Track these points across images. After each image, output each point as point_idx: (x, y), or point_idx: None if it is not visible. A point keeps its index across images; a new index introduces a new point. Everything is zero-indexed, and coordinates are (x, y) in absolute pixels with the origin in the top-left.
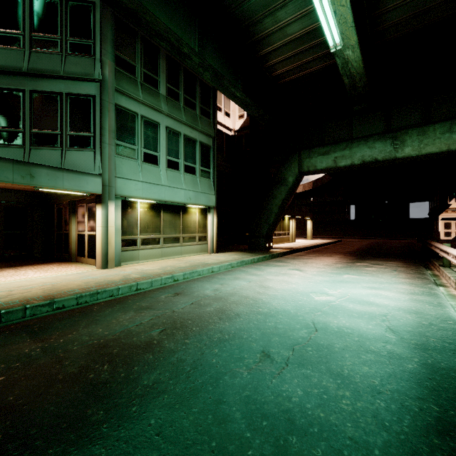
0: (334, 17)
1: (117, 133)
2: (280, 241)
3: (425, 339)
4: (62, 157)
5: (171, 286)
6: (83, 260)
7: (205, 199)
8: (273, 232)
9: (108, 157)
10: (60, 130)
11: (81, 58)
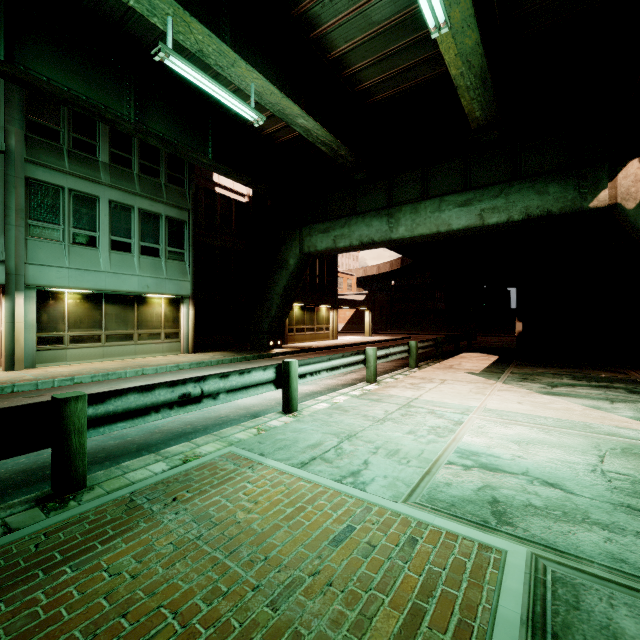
0: (232, 96)
1: (32, 212)
2: (311, 339)
3: (183, 426)
4: None
5: (53, 388)
6: None
7: (174, 287)
8: (281, 327)
9: (15, 240)
10: None
11: None
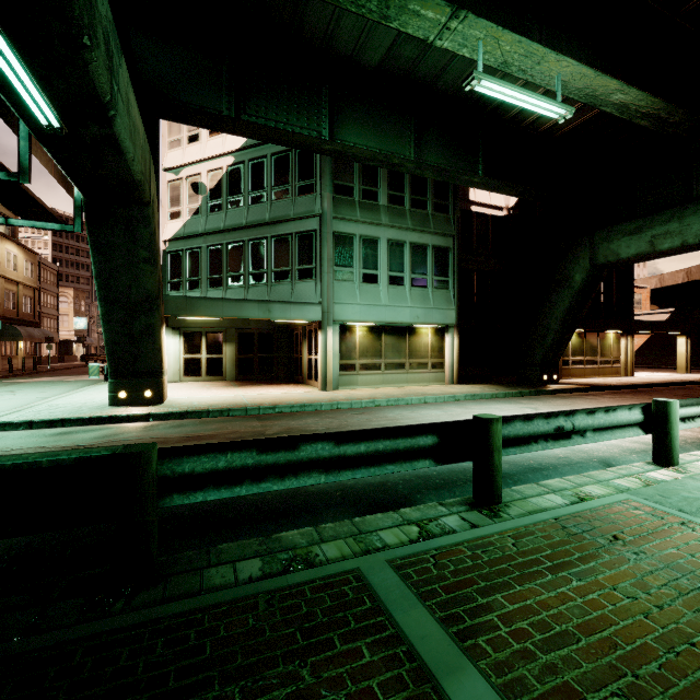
0: (539, 98)
1: (336, 260)
2: (593, 374)
3: (524, 460)
4: (292, 290)
5: (365, 408)
6: (311, 383)
7: (440, 317)
8: (557, 359)
9: (327, 285)
10: (291, 266)
11: (306, 197)
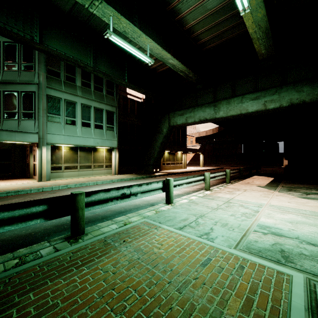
0: (139, 51)
1: (49, 110)
2: (173, 168)
3: (120, 209)
4: (18, 124)
5: (59, 190)
6: (35, 177)
7: (109, 143)
8: (159, 162)
9: (42, 123)
10: (18, 110)
11: (28, 72)
